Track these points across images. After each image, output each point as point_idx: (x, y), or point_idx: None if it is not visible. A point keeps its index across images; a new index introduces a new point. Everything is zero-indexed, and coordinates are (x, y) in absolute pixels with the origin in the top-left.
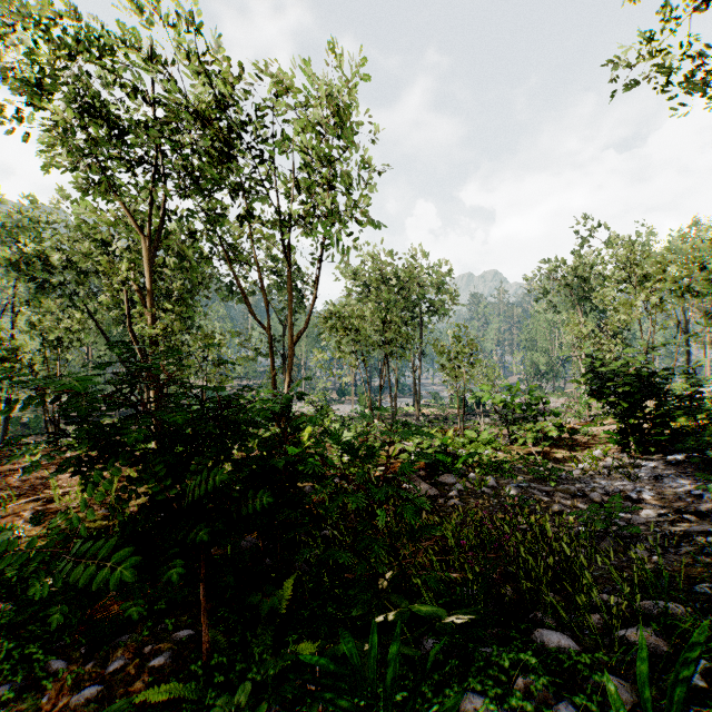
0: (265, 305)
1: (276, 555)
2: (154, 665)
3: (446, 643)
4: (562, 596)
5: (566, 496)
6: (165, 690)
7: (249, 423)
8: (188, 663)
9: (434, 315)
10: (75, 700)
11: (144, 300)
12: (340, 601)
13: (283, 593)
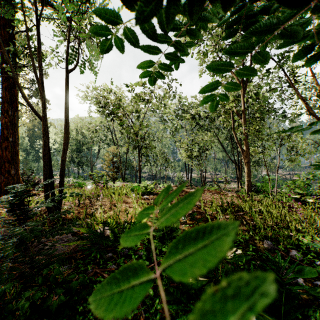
0: None
1: None
2: None
3: None
4: None
5: None
6: None
7: None
8: None
9: None
10: None
11: (240, 116)
12: None
13: None
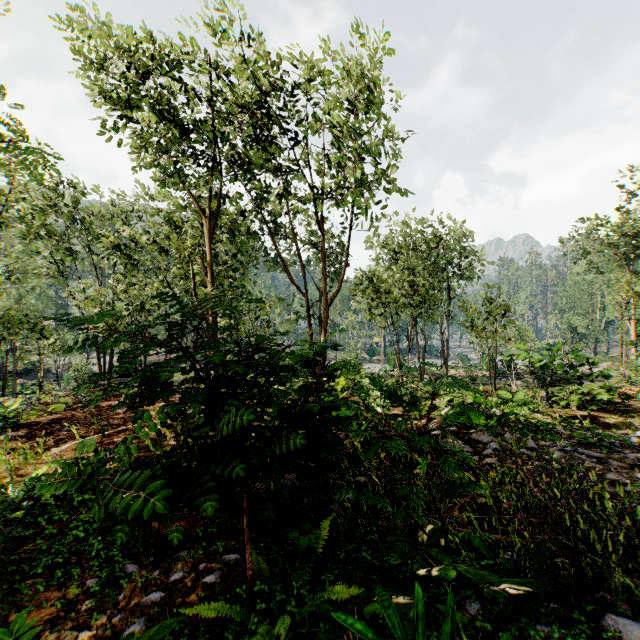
0: (303, 272)
1: (313, 495)
2: (206, 582)
3: (494, 612)
4: (633, 578)
5: (622, 465)
6: (213, 608)
7: (289, 369)
8: (235, 585)
9: (462, 279)
10: (143, 602)
11: (205, 270)
12: (375, 547)
13: (319, 532)
